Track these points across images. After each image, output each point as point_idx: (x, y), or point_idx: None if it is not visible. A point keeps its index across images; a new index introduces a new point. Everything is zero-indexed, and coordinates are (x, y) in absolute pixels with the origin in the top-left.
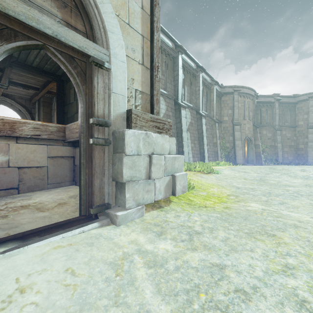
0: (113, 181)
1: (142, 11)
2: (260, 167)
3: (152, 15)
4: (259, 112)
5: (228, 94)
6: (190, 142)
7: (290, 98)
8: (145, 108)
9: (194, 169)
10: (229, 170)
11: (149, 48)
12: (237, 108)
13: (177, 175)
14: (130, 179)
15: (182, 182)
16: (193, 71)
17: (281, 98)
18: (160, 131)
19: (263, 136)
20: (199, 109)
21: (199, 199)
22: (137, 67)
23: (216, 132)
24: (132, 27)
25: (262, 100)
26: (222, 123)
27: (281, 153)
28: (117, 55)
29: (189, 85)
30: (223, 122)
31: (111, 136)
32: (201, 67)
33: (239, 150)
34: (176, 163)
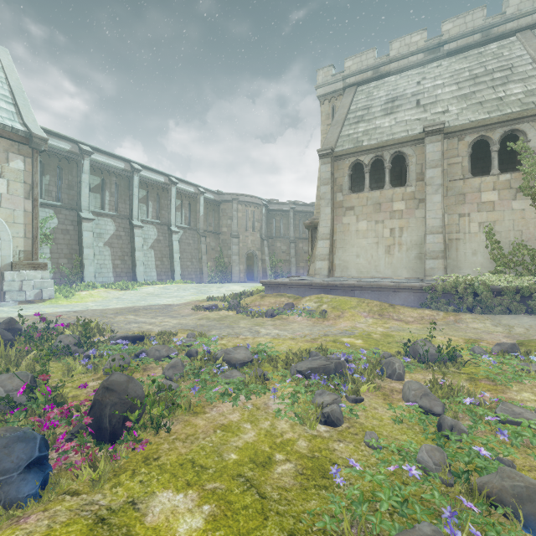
0: (2, 292)
1: (25, 212)
2: (200, 285)
3: (32, 212)
4: (273, 222)
5: (227, 202)
6: (153, 260)
7: (308, 207)
8: (27, 257)
9: (112, 287)
10: (155, 288)
11: (31, 228)
12: (237, 218)
13: (44, 289)
14: (8, 290)
15: (49, 293)
16: (163, 184)
17: (298, 206)
18: (36, 268)
19: (277, 249)
20: (171, 224)
21: (64, 302)
22: (21, 240)
23: (201, 247)
24: (17, 223)
25: (275, 208)
26: (221, 235)
27: (295, 269)
28: (5, 240)
29: (155, 200)
30: (222, 234)
31: (0, 274)
32: (172, 181)
33: (236, 267)
34: (45, 284)
